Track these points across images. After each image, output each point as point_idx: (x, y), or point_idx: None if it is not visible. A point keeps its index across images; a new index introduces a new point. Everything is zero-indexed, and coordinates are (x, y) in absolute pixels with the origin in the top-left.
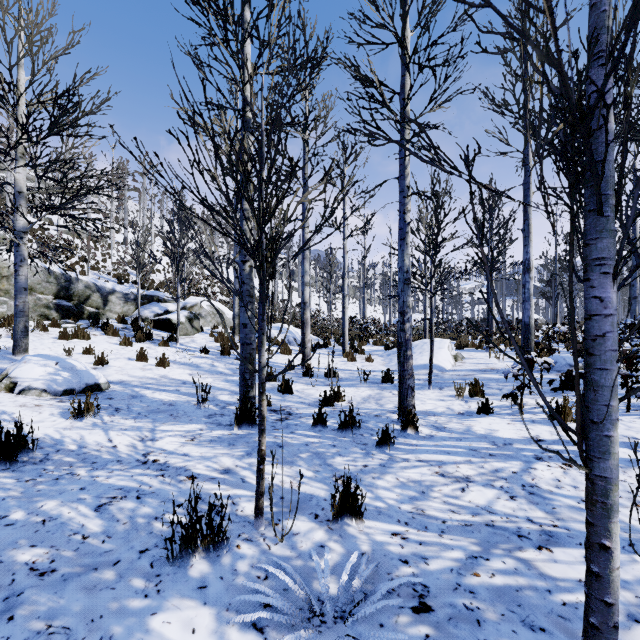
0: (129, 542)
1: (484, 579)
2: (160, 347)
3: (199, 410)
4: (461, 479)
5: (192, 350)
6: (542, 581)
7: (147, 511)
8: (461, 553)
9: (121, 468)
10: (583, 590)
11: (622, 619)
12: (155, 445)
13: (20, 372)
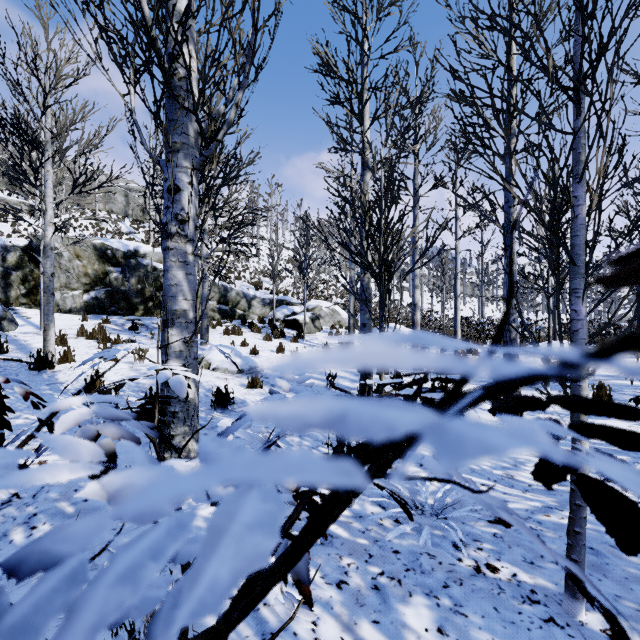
0: None
1: (553, 519)
2: (291, 342)
3: (328, 391)
4: None
5: (316, 346)
6: None
7: (307, 444)
8: (538, 503)
9: None
10: None
11: None
12: None
13: (212, 356)
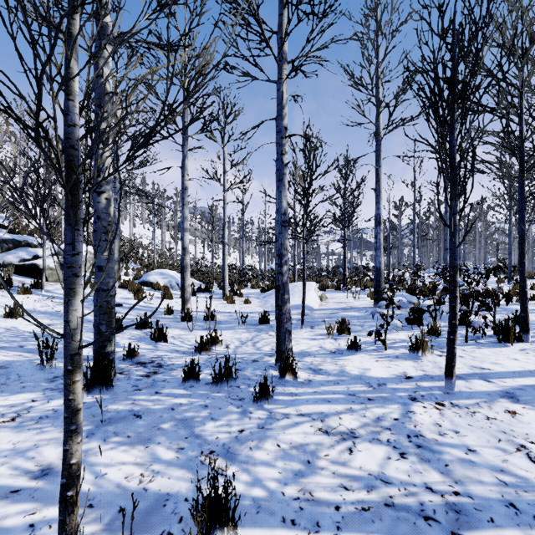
0: None
1: None
2: (19, 295)
3: (42, 371)
4: (346, 435)
5: (60, 297)
6: None
7: None
8: None
9: None
10: None
11: None
12: None
13: None
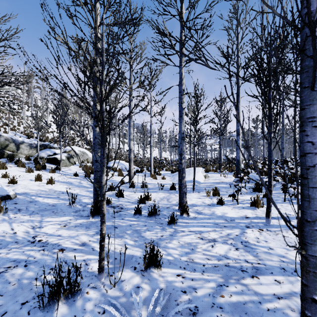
0: (15, 297)
1: (227, 299)
2: (50, 173)
3: (70, 208)
4: (211, 240)
5: (69, 174)
6: (256, 297)
7: (30, 274)
8: (214, 283)
9: (17, 247)
10: (276, 300)
11: (297, 316)
12: (41, 230)
13: None
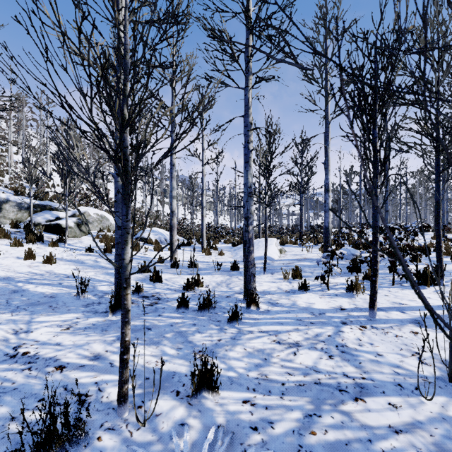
0: None
1: (320, 437)
2: (49, 247)
3: (78, 300)
4: (293, 344)
5: (79, 249)
6: (363, 431)
7: (4, 412)
8: (299, 413)
9: None
10: (394, 435)
11: None
12: (29, 337)
13: None
